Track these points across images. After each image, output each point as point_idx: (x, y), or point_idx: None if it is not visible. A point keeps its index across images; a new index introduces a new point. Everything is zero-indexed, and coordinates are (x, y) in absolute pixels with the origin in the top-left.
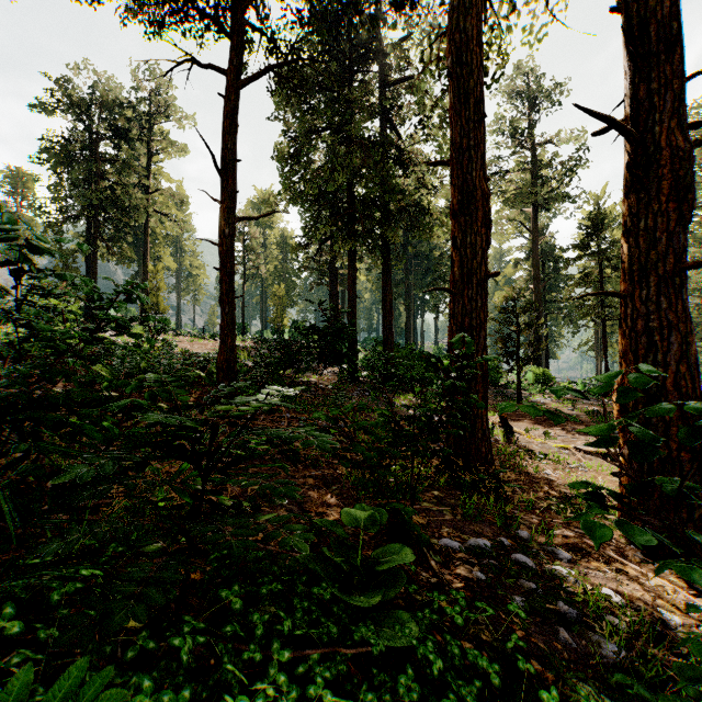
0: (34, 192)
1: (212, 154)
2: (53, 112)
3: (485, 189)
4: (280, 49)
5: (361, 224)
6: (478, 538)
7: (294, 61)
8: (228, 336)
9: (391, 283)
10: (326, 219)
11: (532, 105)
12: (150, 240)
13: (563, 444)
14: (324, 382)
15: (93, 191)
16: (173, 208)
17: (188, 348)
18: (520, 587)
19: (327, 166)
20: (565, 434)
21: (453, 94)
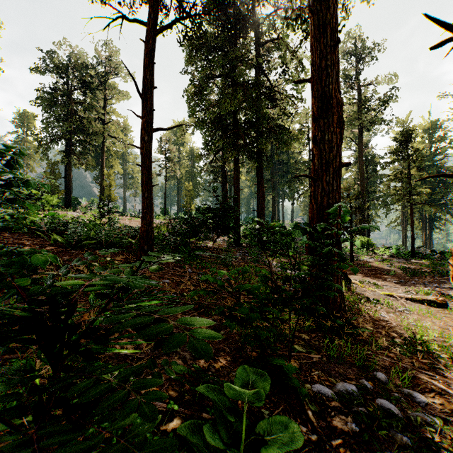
0: (34, 125)
1: (135, 81)
2: (44, 73)
3: (339, 98)
4: (185, 12)
5: (242, 139)
6: (344, 380)
7: (194, 15)
8: (147, 213)
9: (262, 180)
10: (218, 136)
11: (359, 59)
12: (106, 155)
13: (388, 292)
14: (217, 246)
15: (68, 122)
16: (121, 134)
17: (127, 223)
18: (392, 439)
19: (219, 100)
20: (388, 285)
21: (314, 26)
